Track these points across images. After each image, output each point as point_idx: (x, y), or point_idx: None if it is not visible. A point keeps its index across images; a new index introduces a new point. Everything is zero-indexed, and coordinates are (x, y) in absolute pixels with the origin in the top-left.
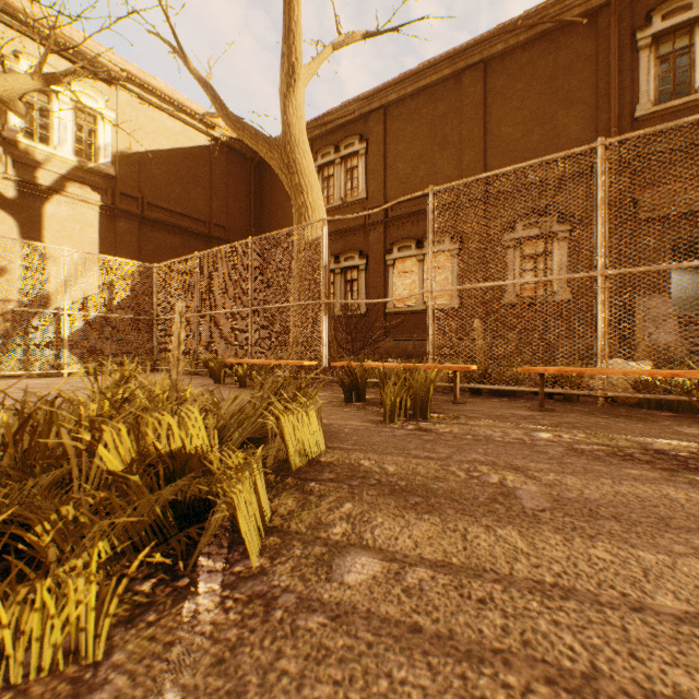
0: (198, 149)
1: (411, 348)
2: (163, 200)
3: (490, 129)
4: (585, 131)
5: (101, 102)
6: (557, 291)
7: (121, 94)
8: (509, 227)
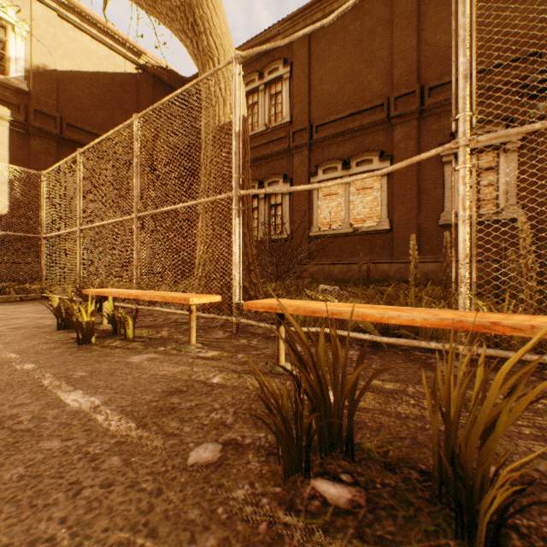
0: (124, 75)
1: (337, 272)
2: (85, 122)
3: (424, 38)
4: (540, 27)
5: (10, 11)
6: (505, 208)
7: (36, 7)
8: (446, 141)
